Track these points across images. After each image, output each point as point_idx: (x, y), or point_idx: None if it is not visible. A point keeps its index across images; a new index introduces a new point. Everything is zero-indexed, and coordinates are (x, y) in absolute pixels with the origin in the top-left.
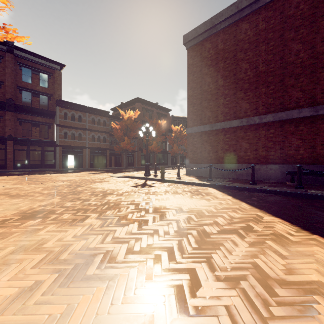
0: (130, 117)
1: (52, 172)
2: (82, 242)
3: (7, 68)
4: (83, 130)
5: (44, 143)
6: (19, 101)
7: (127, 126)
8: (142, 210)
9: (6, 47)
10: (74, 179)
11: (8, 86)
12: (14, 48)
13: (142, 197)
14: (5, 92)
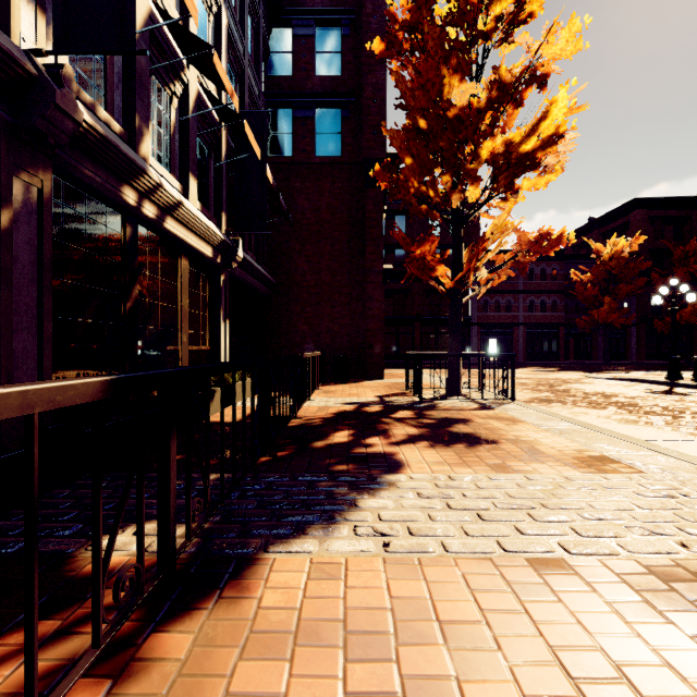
0: (618, 253)
1: (474, 366)
2: (619, 416)
3: (415, 224)
4: (513, 293)
5: None
6: None
7: (610, 274)
8: (674, 411)
9: None
10: (530, 377)
11: None
12: None
13: (669, 403)
14: None
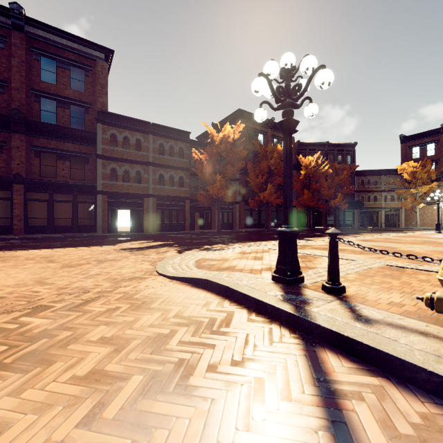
0: (226, 137)
1: (69, 242)
2: None
3: (14, 57)
4: (143, 165)
5: (77, 189)
6: (35, 116)
7: (221, 156)
8: None
9: (11, 20)
10: None
11: (16, 89)
12: (25, 21)
13: None
14: (11, 100)
